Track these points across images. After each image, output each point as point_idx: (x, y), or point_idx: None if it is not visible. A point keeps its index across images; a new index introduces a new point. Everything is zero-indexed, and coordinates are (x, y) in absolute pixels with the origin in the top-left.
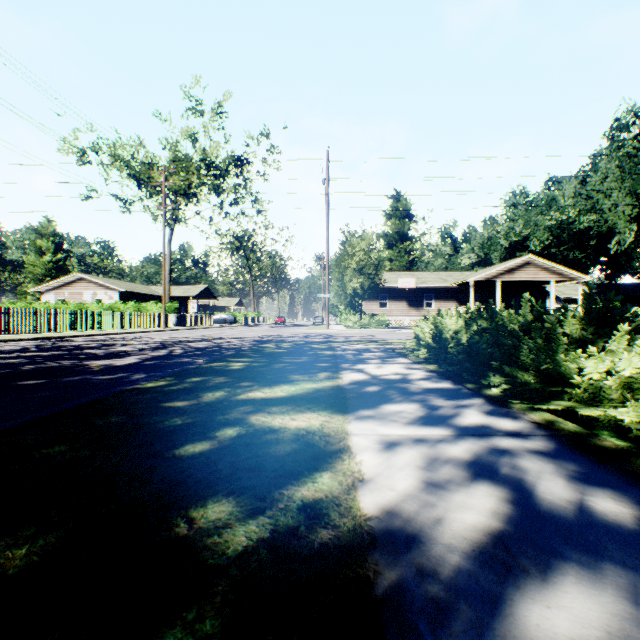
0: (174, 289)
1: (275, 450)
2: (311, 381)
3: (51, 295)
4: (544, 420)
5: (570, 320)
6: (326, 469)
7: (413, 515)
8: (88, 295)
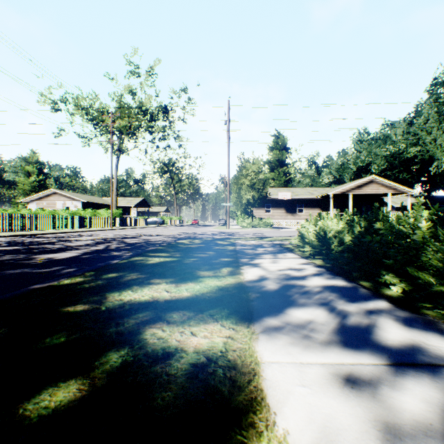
0: (120, 200)
1: (161, 404)
2: (215, 277)
3: (34, 204)
4: None
5: None
6: None
7: None
8: (60, 204)
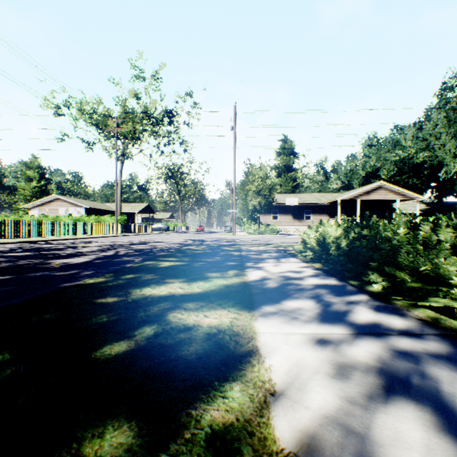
0: (124, 206)
1: (187, 353)
2: (222, 278)
3: (36, 210)
4: (429, 317)
5: (444, 228)
6: (236, 378)
7: (337, 451)
8: (62, 210)
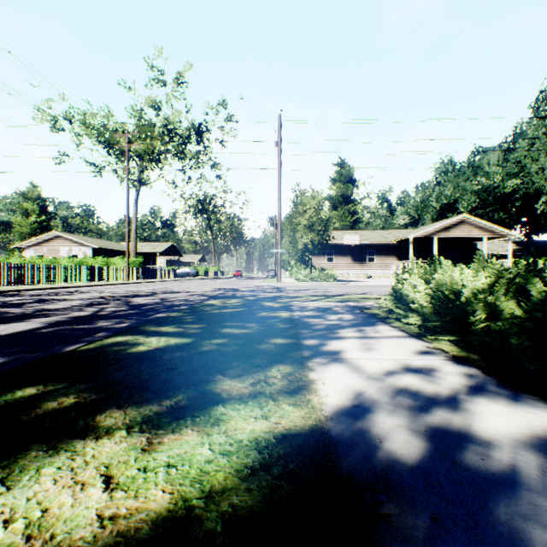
0: (143, 246)
1: None
2: (254, 403)
3: (31, 251)
4: None
5: None
6: None
7: None
8: (64, 251)
